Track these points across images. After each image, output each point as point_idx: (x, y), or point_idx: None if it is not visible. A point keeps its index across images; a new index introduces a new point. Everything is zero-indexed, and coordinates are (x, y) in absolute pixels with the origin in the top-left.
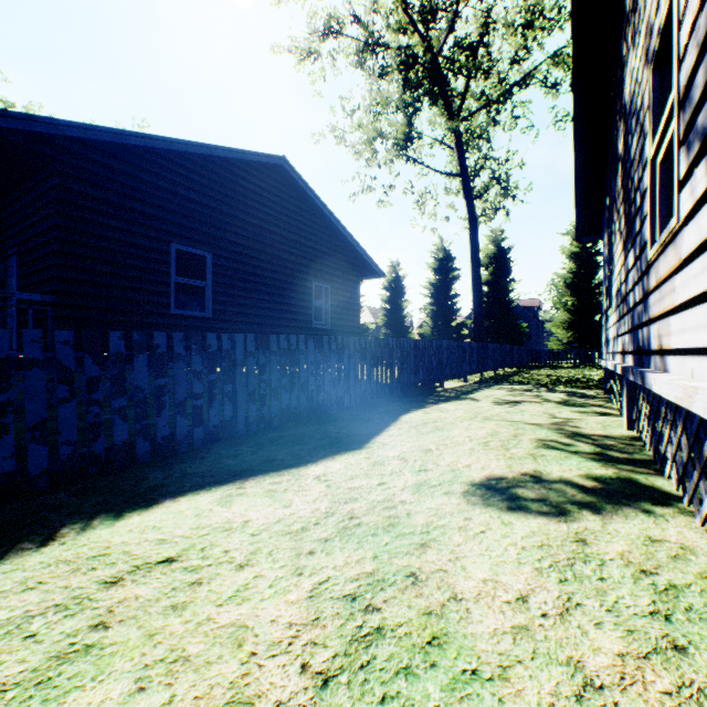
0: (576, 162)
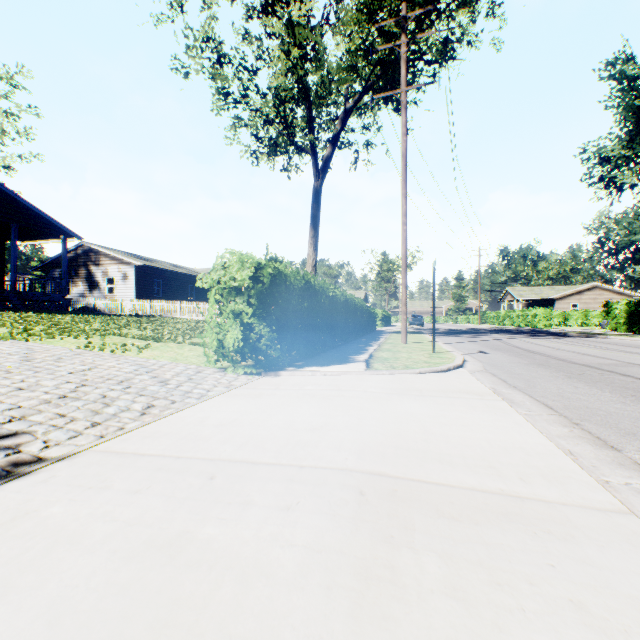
0: (53, 258)
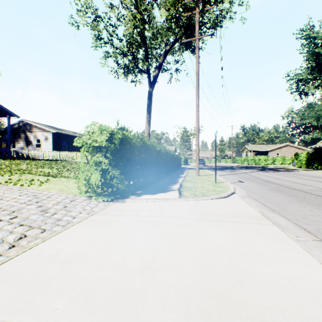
0: (6, 128)
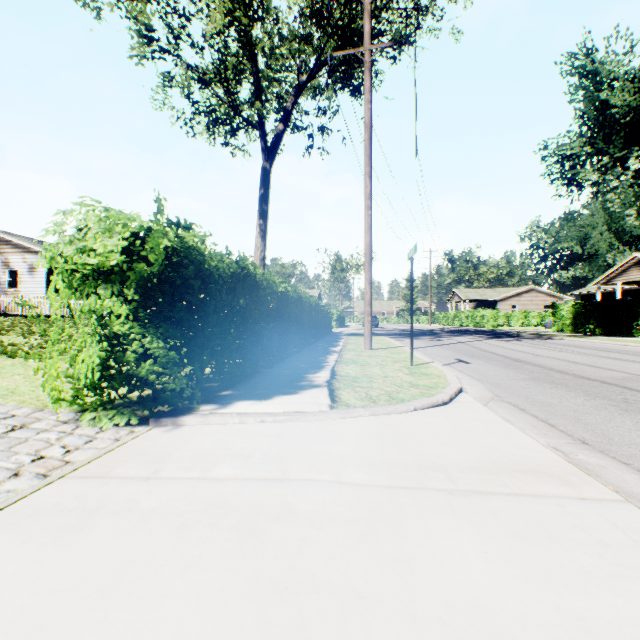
0: None
